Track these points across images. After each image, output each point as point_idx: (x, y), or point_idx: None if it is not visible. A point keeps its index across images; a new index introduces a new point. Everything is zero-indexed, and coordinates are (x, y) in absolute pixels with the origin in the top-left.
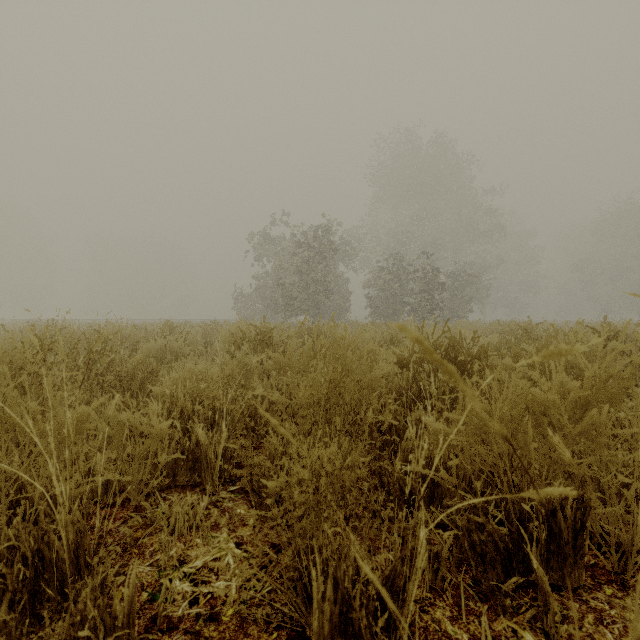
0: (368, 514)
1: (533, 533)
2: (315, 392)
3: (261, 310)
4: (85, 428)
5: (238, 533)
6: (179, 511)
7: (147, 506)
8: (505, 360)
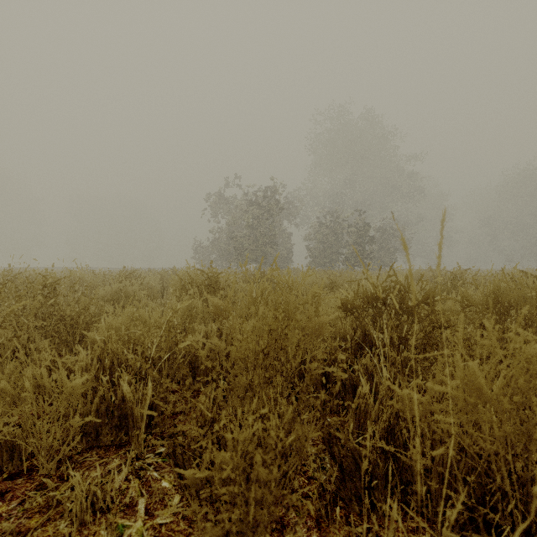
0: (316, 494)
1: None
2: (251, 346)
3: (217, 260)
4: None
5: (156, 520)
6: (82, 495)
7: (49, 483)
8: (447, 304)
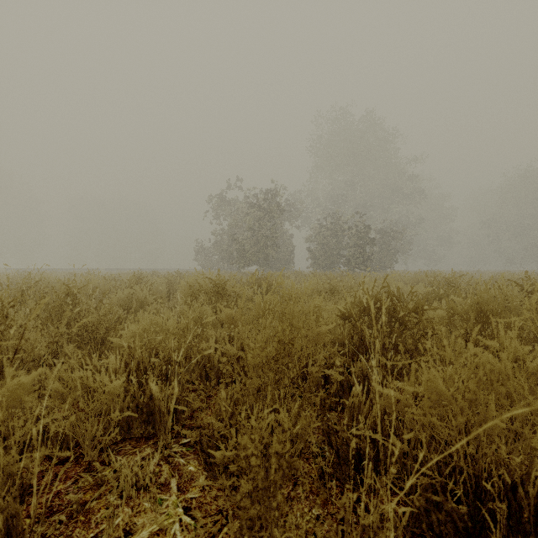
0: (317, 475)
1: (496, 516)
2: (264, 353)
3: (218, 261)
4: (22, 400)
5: (187, 495)
6: (128, 474)
7: (97, 466)
8: (437, 311)
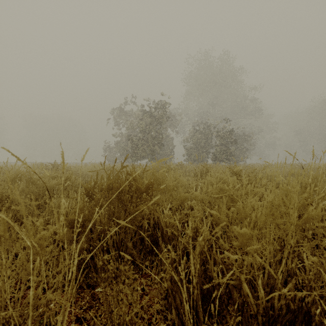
0: None
1: None
2: None
3: (120, 157)
4: None
5: None
6: None
7: None
8: None
